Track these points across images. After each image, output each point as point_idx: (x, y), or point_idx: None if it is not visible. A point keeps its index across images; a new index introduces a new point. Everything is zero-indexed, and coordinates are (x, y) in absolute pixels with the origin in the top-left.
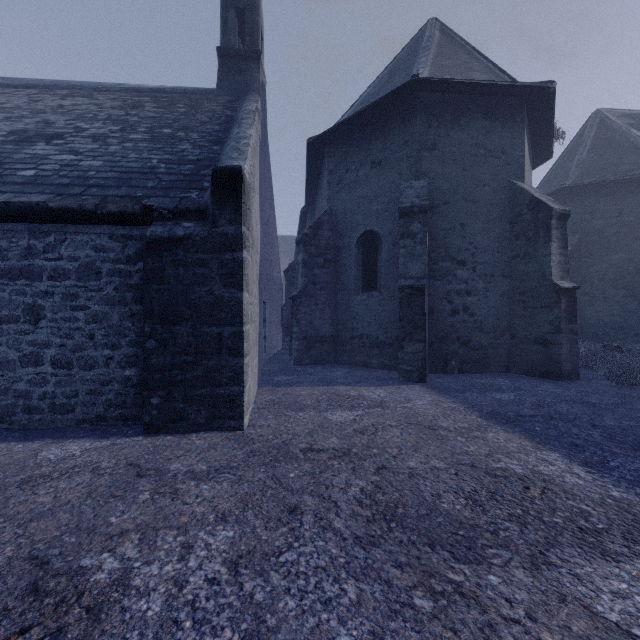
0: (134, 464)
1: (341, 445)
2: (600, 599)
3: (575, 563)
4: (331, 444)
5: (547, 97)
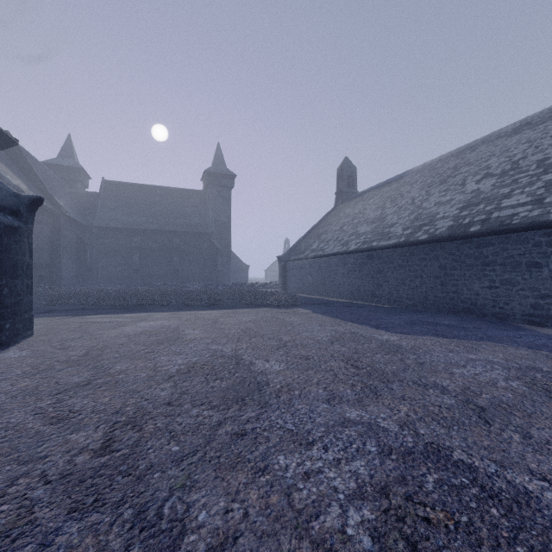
0: (63, 341)
1: (78, 325)
2: (160, 317)
3: (152, 317)
4: (76, 326)
5: (10, 143)
